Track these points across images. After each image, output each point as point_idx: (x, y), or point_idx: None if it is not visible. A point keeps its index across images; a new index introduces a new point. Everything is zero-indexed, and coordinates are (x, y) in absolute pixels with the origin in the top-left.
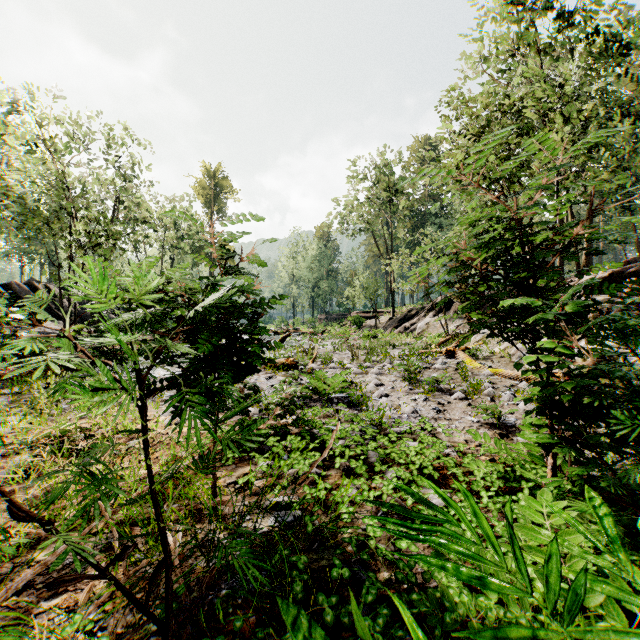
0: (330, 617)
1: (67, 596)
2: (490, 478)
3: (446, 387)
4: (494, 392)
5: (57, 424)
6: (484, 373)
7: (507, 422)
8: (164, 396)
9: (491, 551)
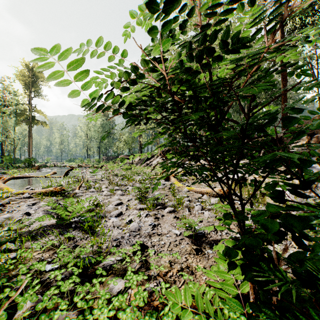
0: None
1: None
2: None
3: (162, 202)
4: (190, 204)
5: None
6: (184, 190)
7: (199, 232)
8: None
9: None
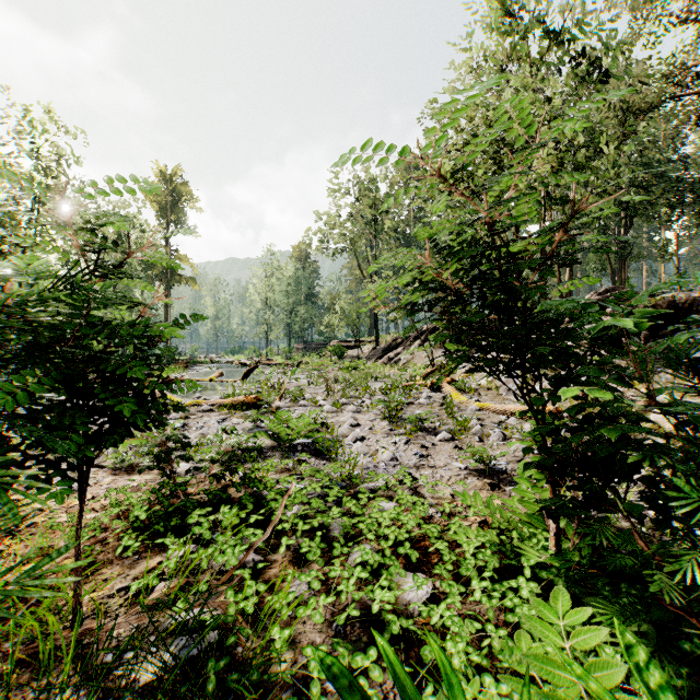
0: None
1: None
2: (483, 556)
3: (431, 426)
4: (482, 430)
5: None
6: (471, 408)
7: (498, 467)
8: None
9: (489, 692)
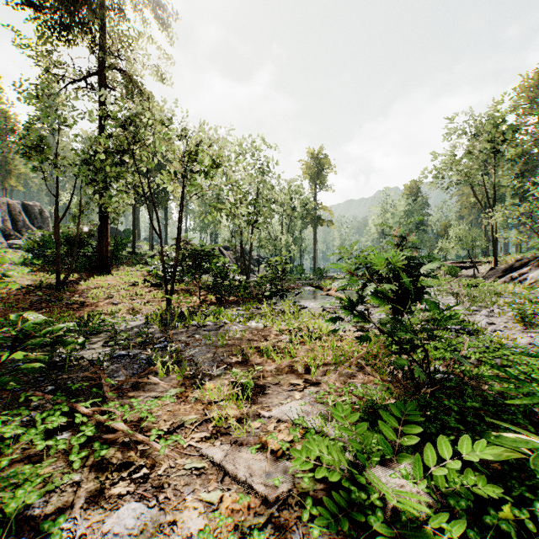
0: (491, 399)
1: (356, 380)
2: None
3: None
4: None
5: (283, 325)
6: None
7: None
8: (326, 317)
9: None
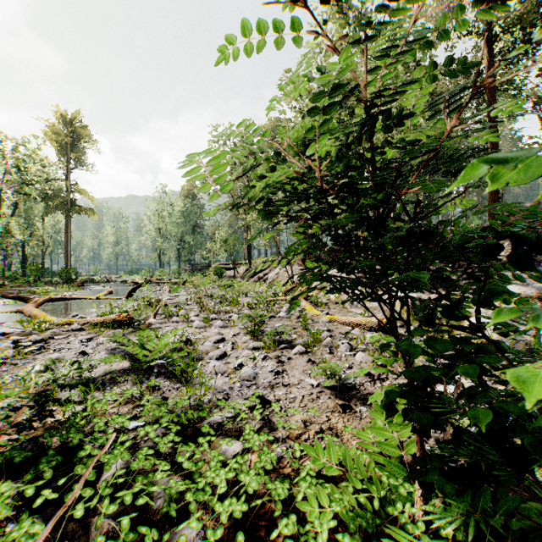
0: None
1: None
2: None
3: (288, 338)
4: (332, 342)
5: None
6: (323, 320)
7: (347, 382)
8: None
9: None
